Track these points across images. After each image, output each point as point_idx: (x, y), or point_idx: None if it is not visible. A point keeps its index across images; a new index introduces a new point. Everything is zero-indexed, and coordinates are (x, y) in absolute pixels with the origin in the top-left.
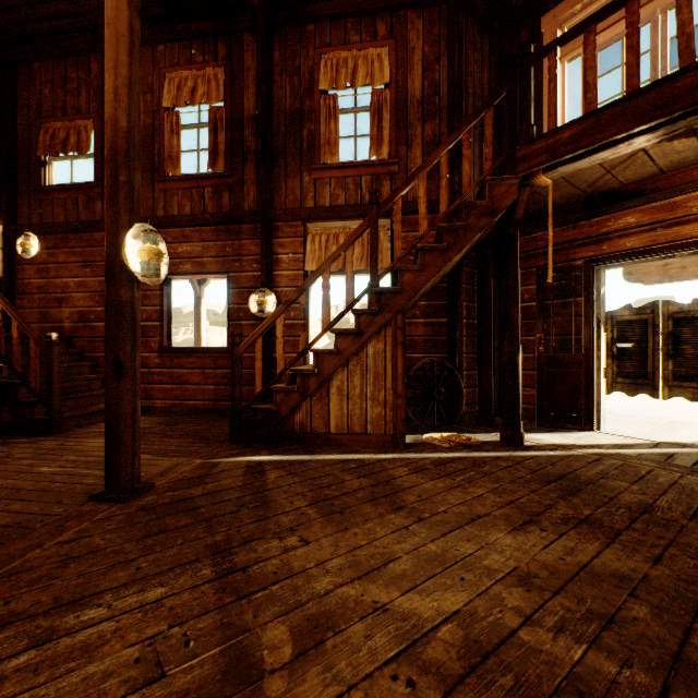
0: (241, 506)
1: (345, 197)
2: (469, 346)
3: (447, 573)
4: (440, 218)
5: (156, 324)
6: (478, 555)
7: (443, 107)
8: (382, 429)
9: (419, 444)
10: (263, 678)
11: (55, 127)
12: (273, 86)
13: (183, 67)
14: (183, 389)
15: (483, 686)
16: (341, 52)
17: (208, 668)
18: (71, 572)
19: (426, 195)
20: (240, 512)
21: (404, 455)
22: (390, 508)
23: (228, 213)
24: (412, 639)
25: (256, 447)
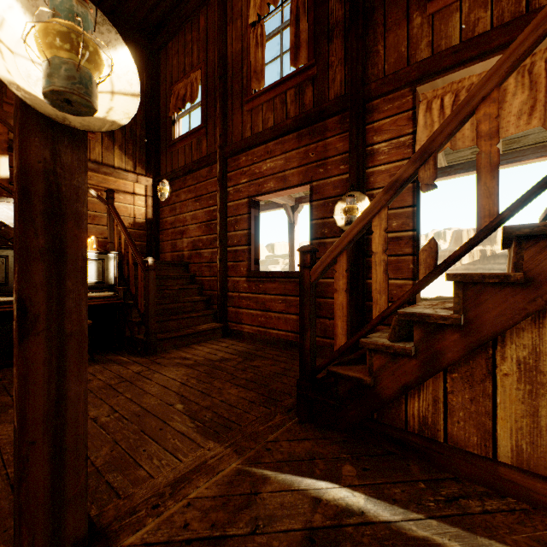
0: None
1: (490, 19)
2: None
3: None
4: None
5: (244, 248)
6: None
7: None
8: None
9: None
10: None
11: (179, 88)
12: None
13: None
14: (267, 317)
15: None
16: None
17: None
18: None
19: None
20: None
21: None
22: None
23: (310, 110)
24: None
25: (335, 445)
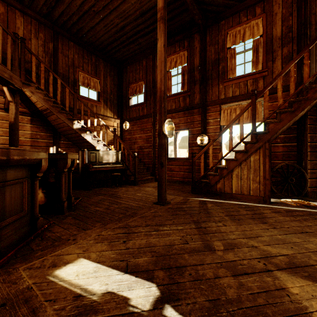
0: (200, 212)
1: (239, 91)
2: (312, 157)
3: (285, 244)
4: (289, 96)
5: None
6: (301, 243)
7: (294, 37)
8: (257, 193)
9: (278, 202)
10: (215, 251)
11: (133, 86)
12: (206, 52)
13: (172, 54)
14: (172, 173)
15: (294, 272)
16: (237, 28)
17: (199, 245)
18: (157, 219)
19: (284, 83)
20: (200, 213)
21: (269, 206)
22: (260, 222)
23: (188, 106)
24: (266, 256)
25: (201, 196)
